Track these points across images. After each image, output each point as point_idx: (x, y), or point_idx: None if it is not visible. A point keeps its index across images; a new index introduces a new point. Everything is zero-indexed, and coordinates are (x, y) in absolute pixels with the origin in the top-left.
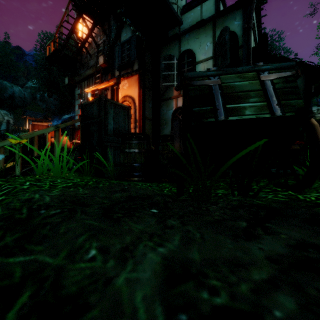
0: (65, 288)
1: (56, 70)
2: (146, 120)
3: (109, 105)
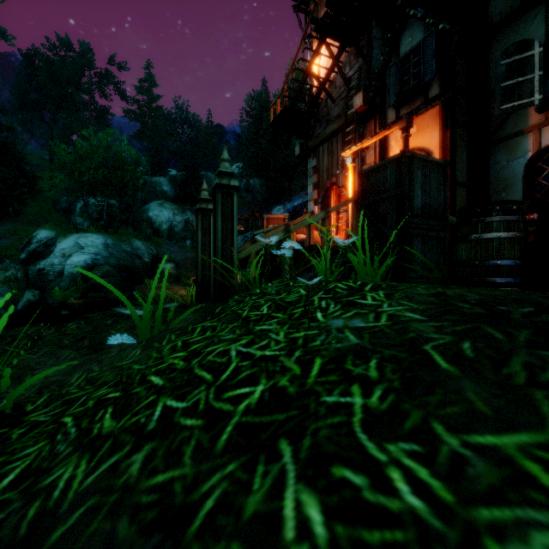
0: None
1: (266, 143)
2: (456, 188)
3: (415, 163)
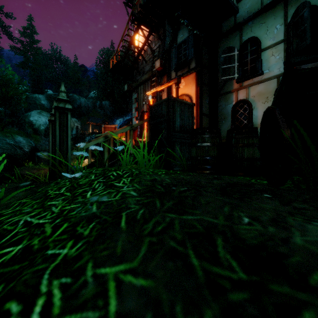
0: (247, 240)
1: (112, 80)
2: (203, 117)
3: (176, 103)
